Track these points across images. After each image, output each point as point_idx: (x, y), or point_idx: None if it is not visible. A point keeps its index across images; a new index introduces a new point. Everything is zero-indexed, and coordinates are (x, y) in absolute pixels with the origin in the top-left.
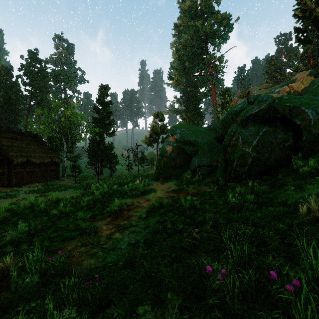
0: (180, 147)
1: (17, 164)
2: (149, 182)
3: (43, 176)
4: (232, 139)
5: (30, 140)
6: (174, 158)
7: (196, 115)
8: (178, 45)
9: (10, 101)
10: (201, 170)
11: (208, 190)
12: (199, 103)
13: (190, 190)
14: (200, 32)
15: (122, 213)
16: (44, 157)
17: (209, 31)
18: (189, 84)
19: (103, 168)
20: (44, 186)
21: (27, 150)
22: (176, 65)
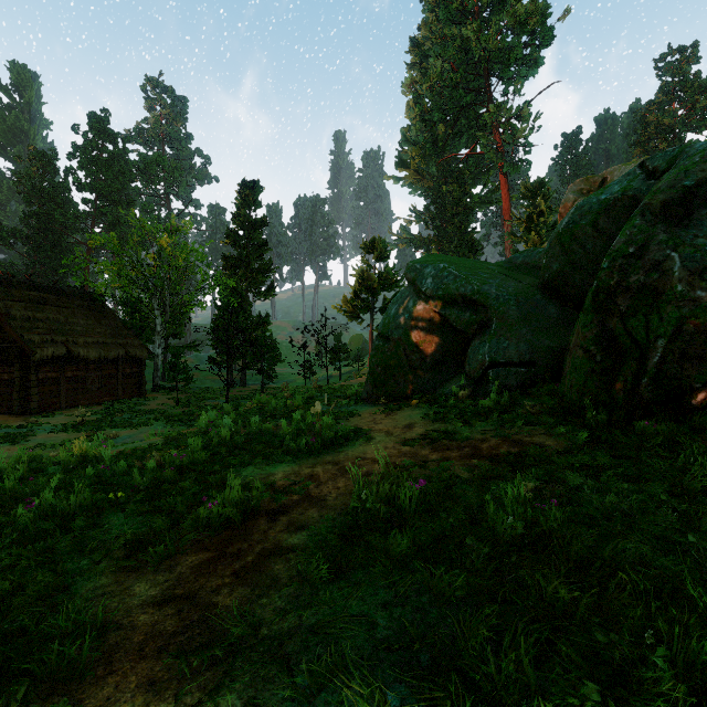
0: (434, 314)
1: (43, 360)
2: (352, 407)
3: (106, 389)
4: (633, 267)
5: (78, 306)
6: (418, 344)
7: (462, 248)
8: (421, 85)
9: (50, 227)
10: (502, 376)
11: (549, 441)
12: (469, 220)
13: (481, 439)
14: (472, 51)
15: (247, 530)
16: (109, 345)
17: (495, 46)
18: (446, 178)
19: (250, 371)
20: (103, 414)
21: (68, 329)
22: (416, 132)
